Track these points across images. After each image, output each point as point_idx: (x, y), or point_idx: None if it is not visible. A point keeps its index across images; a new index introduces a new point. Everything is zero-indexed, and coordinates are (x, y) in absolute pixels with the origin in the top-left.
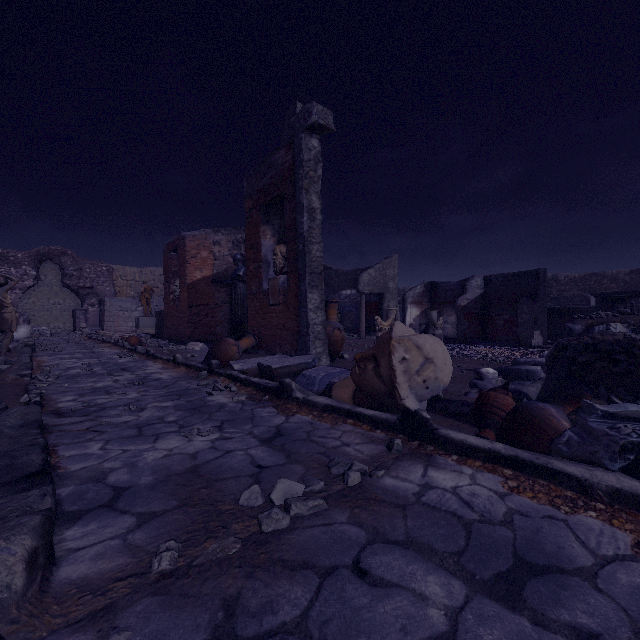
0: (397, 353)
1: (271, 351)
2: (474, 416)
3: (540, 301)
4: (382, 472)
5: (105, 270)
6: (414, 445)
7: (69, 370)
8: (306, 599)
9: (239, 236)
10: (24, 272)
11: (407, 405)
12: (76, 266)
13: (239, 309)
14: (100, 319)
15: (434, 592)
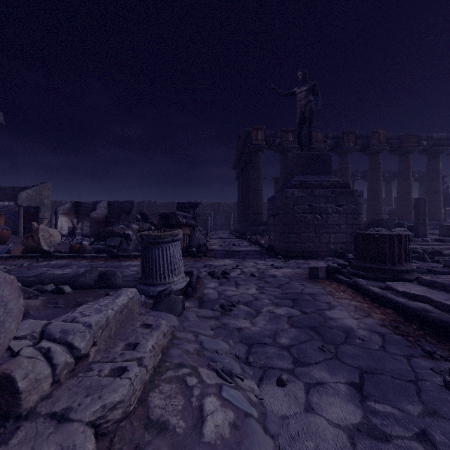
0: (41, 233)
1: None
2: (69, 251)
3: (133, 216)
4: (35, 263)
5: None
6: (47, 260)
7: None
8: (17, 272)
9: None
10: None
11: (44, 248)
12: None
13: None
14: None
15: (45, 269)
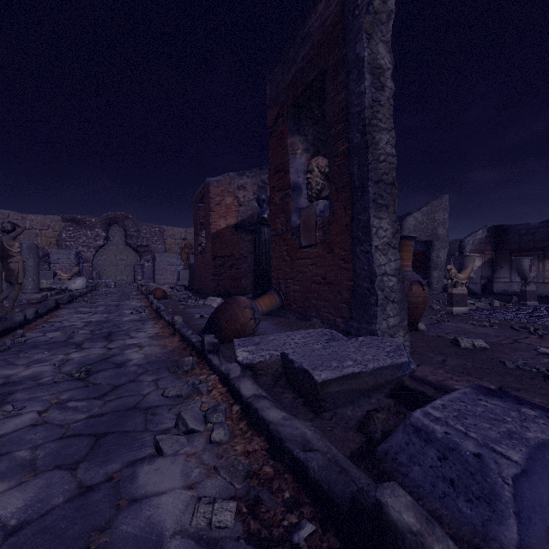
0: None
1: (303, 315)
2: None
3: None
4: None
5: (157, 231)
6: None
7: (50, 332)
8: None
9: (265, 176)
10: (97, 234)
11: None
12: (135, 228)
13: (263, 258)
14: (153, 273)
15: None
